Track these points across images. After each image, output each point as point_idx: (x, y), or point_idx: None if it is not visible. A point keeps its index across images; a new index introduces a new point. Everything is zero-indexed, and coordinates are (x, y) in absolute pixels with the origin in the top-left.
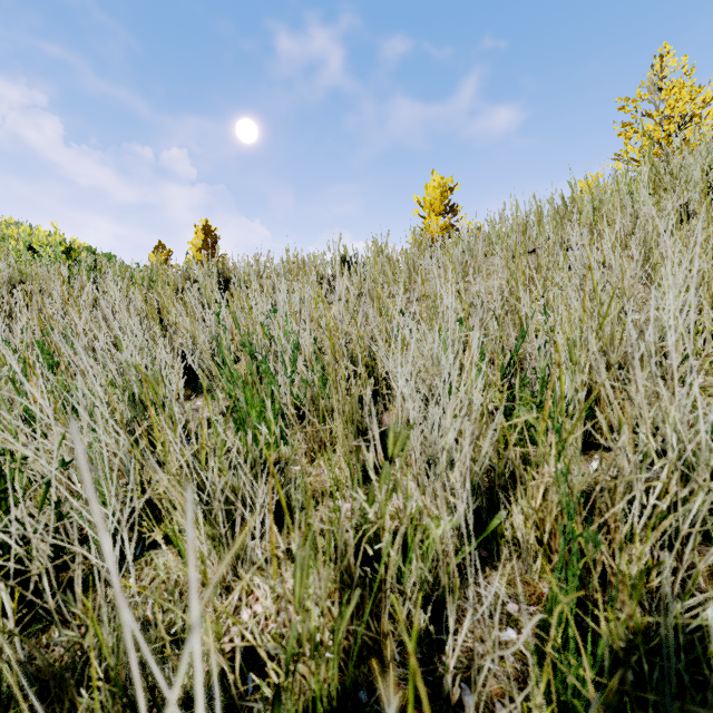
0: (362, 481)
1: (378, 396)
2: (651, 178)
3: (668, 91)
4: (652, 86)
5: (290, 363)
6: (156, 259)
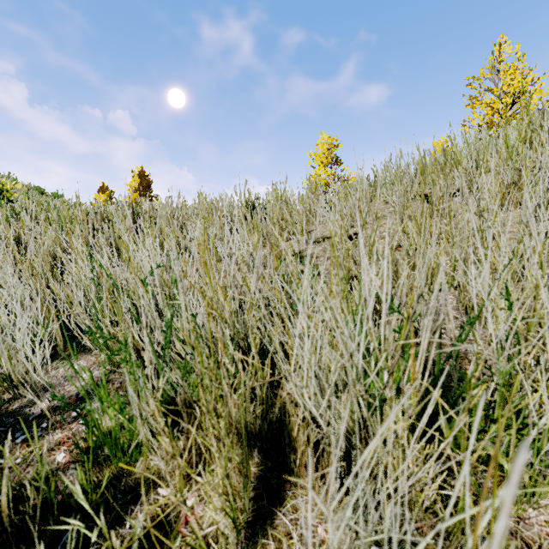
0: (251, 525)
1: (275, 367)
2: (527, 133)
3: (505, 72)
4: (492, 68)
5: (163, 342)
6: (100, 197)
